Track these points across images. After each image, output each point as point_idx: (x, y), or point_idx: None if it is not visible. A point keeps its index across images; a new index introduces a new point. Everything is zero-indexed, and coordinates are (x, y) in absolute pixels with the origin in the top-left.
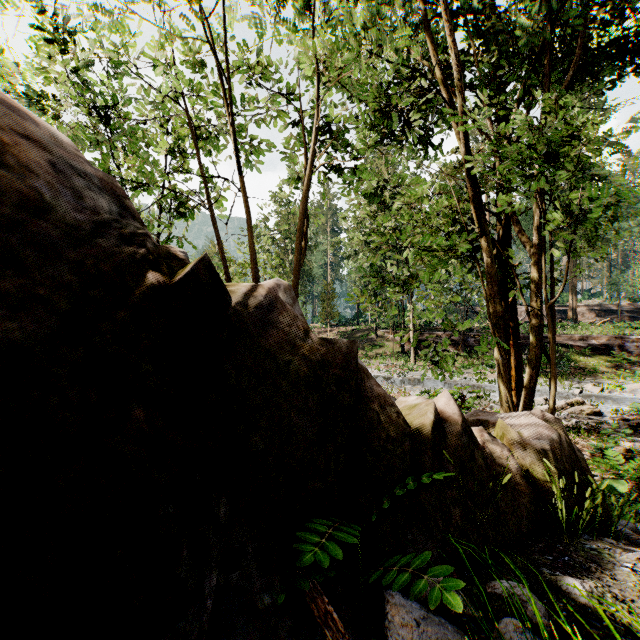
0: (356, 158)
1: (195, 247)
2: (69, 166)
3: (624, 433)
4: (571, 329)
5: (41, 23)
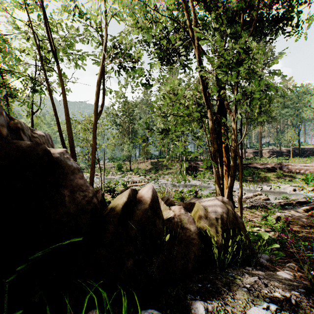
0: (135, 63)
1: (39, 108)
2: None
3: (278, 208)
4: (259, 160)
5: None
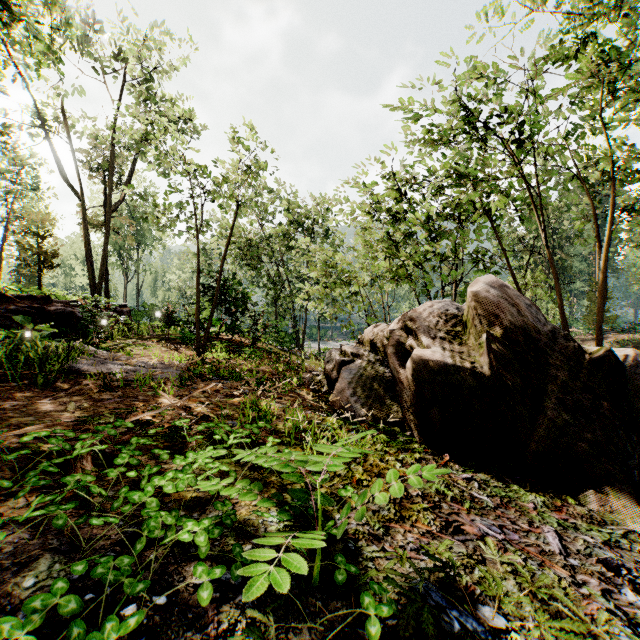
0: None
1: None
2: (527, 305)
3: None
4: None
5: (411, 174)
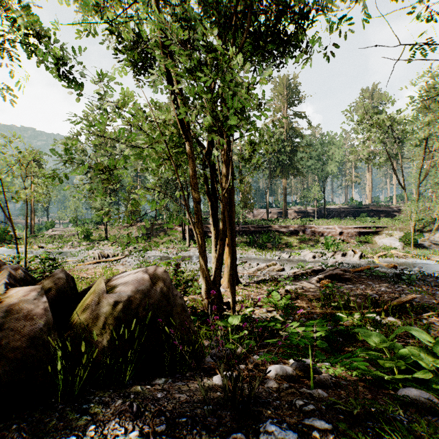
0: (39, 41)
1: None
2: None
3: (289, 280)
4: (282, 222)
5: None
